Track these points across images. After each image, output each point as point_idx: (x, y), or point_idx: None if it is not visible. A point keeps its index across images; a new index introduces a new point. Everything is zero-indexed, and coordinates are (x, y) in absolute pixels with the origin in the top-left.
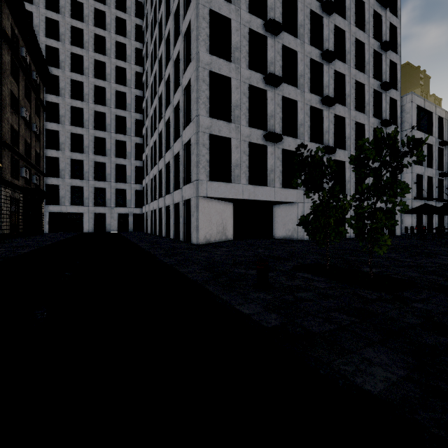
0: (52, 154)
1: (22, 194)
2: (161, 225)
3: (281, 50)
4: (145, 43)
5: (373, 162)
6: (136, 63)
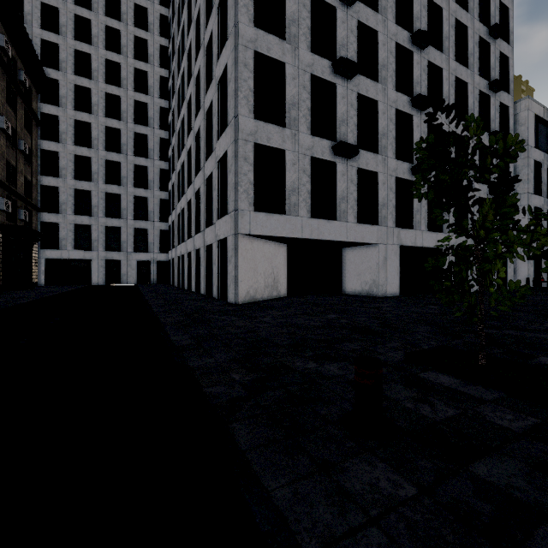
0: (50, 182)
1: (1, 234)
2: (190, 276)
3: (356, 27)
4: (171, 36)
5: None
6: (161, 65)
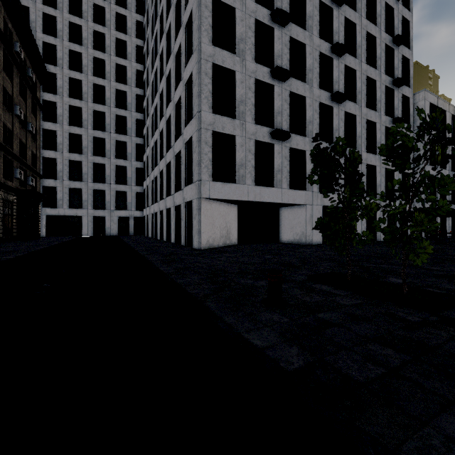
0: (50, 155)
1: (16, 197)
2: (162, 229)
3: (289, 42)
4: (146, 39)
5: (410, 151)
6: (137, 61)
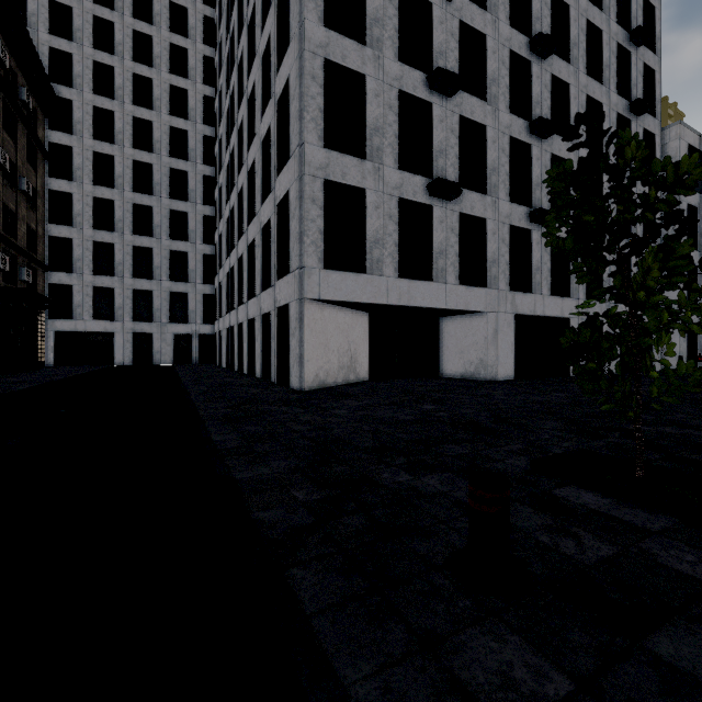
0: (61, 232)
1: None
2: (242, 354)
3: (458, 30)
4: (218, 43)
5: None
6: (205, 81)
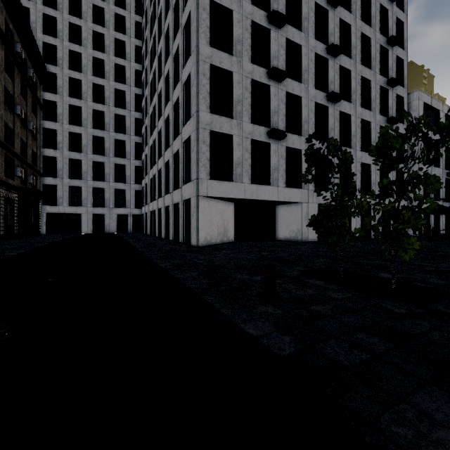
0: (50, 153)
1: (17, 194)
2: (160, 226)
3: (285, 43)
4: (144, 39)
5: (398, 152)
6: (136, 61)
